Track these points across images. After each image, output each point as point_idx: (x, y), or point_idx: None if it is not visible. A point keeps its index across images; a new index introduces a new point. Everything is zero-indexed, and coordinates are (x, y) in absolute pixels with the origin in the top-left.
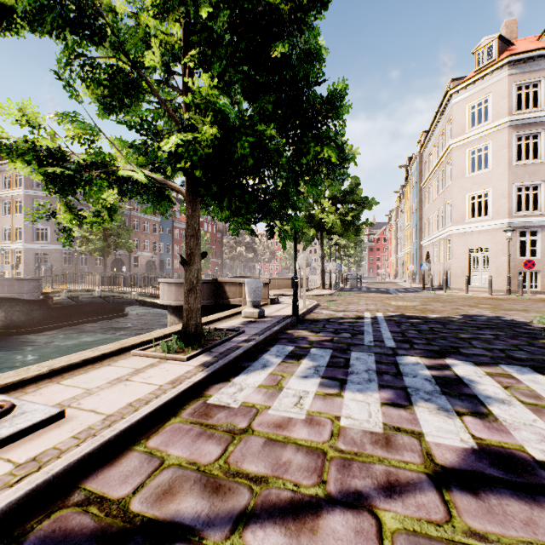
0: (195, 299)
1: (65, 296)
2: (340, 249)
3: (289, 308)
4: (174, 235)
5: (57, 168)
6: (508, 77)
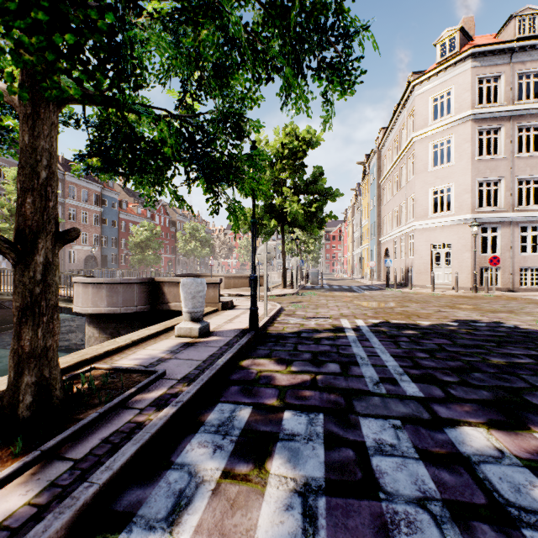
0: (36, 328)
1: None
2: (300, 245)
3: (245, 316)
4: (119, 228)
5: None
6: (471, 70)
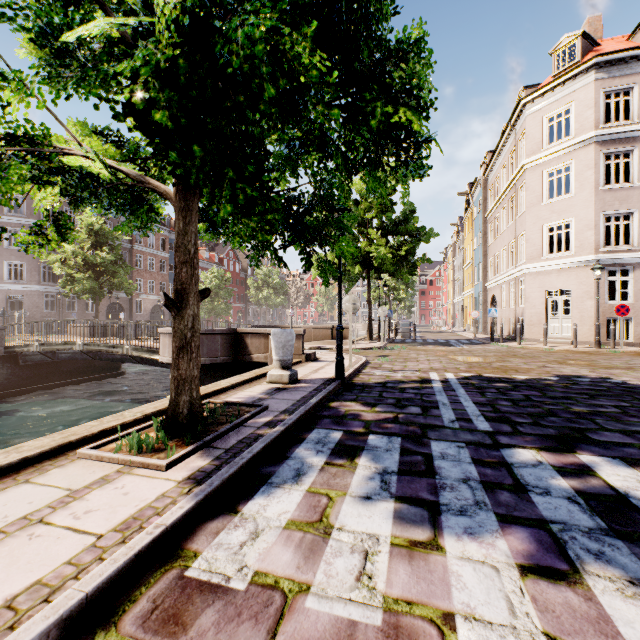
0: (189, 362)
1: (37, 351)
2: (388, 292)
3: (330, 368)
4: None
5: None
6: (595, 83)
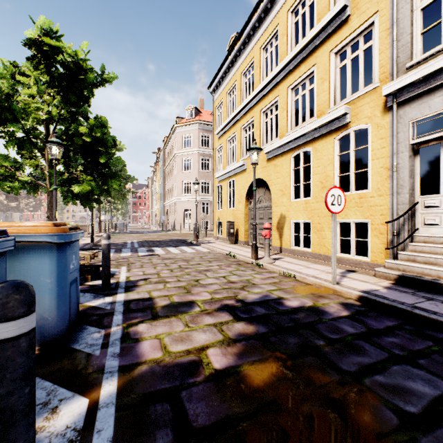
0: None
1: None
2: (111, 205)
3: (85, 241)
4: None
5: (10, 183)
6: (198, 130)
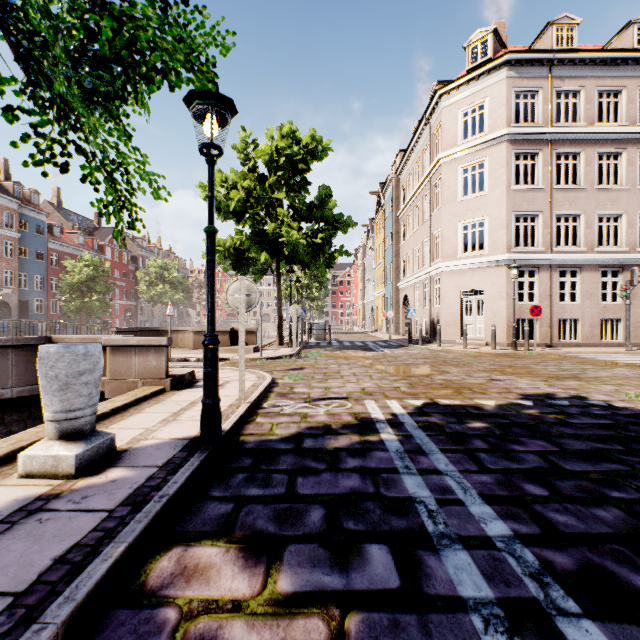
0: None
1: None
2: (301, 290)
3: None
4: (49, 262)
5: None
6: (507, 80)
